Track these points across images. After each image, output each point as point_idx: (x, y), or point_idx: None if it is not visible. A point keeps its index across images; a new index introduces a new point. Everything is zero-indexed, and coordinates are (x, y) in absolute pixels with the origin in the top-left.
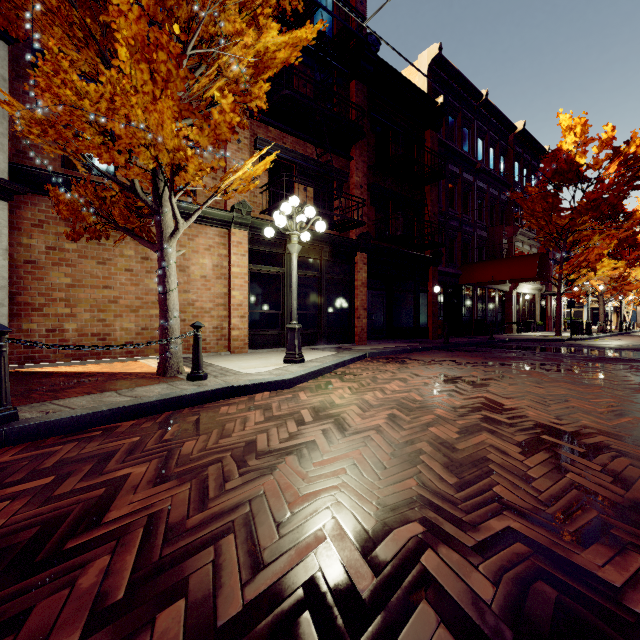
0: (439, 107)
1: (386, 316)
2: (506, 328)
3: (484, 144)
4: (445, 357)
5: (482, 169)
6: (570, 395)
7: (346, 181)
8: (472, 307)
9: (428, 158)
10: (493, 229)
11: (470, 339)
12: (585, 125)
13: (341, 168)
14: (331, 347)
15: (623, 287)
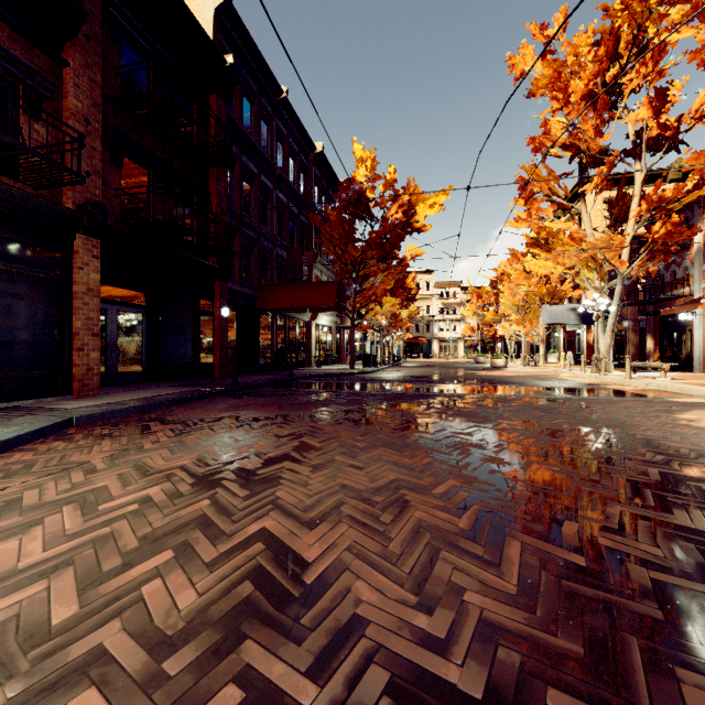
0: (229, 68)
1: (147, 347)
2: (306, 362)
3: (285, 152)
4: (226, 410)
5: (282, 178)
6: (403, 481)
7: (50, 97)
8: (271, 338)
9: (214, 132)
10: (294, 250)
11: (268, 376)
12: (374, 161)
13: (38, 69)
14: (3, 408)
15: (397, 324)
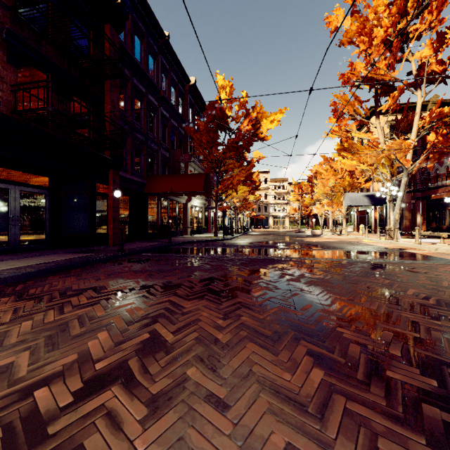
0: (119, 4)
1: (49, 221)
2: (184, 231)
3: (167, 81)
4: (96, 279)
5: (165, 99)
6: None
7: None
8: (157, 214)
9: (108, 54)
10: (174, 151)
11: (152, 243)
12: (232, 88)
13: None
14: None
15: (246, 205)
